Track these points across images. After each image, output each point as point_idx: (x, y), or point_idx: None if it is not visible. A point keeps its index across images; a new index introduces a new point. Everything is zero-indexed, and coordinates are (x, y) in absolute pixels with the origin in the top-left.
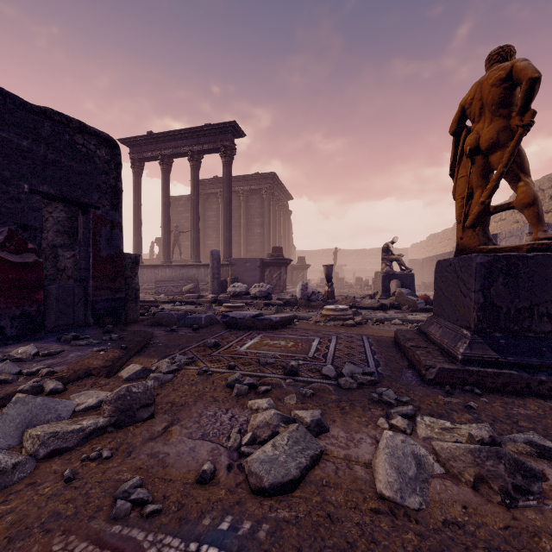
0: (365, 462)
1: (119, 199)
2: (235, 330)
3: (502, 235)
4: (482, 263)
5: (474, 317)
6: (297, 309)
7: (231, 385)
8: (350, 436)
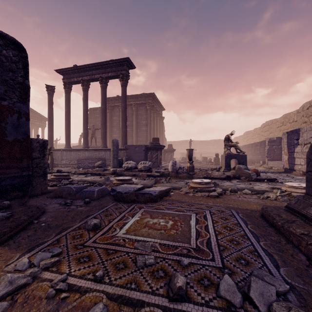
0: None
1: (27, 94)
2: (120, 203)
3: (304, 129)
4: None
5: None
6: (169, 179)
7: None
8: None
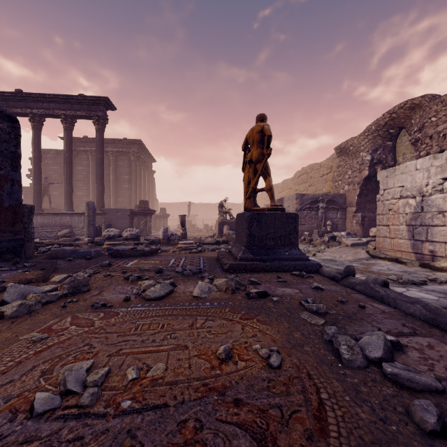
0: (190, 291)
1: (18, 162)
2: (118, 258)
3: (285, 198)
4: (248, 216)
5: (245, 240)
6: (161, 246)
7: (127, 278)
8: (186, 287)
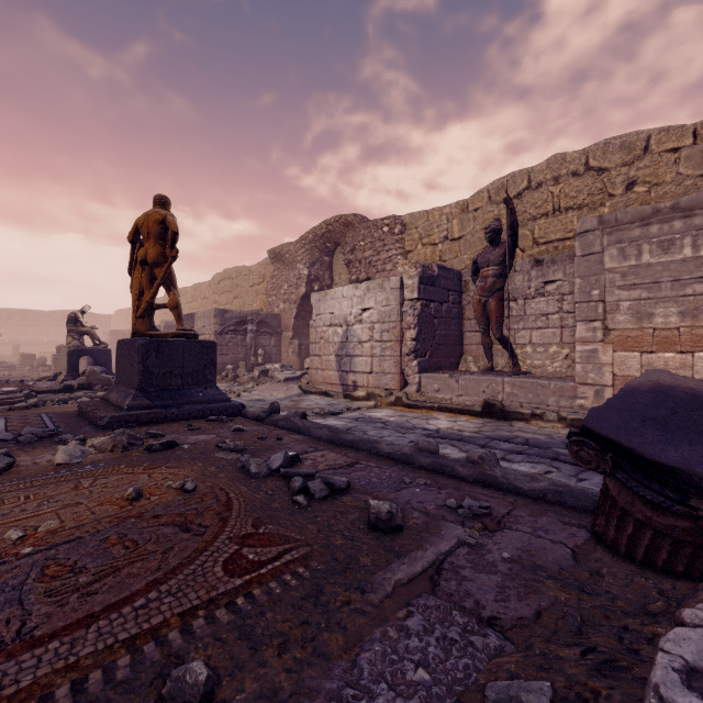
0: (48, 461)
1: None
2: None
3: (198, 314)
4: (143, 344)
5: (138, 380)
6: None
7: None
8: (35, 457)
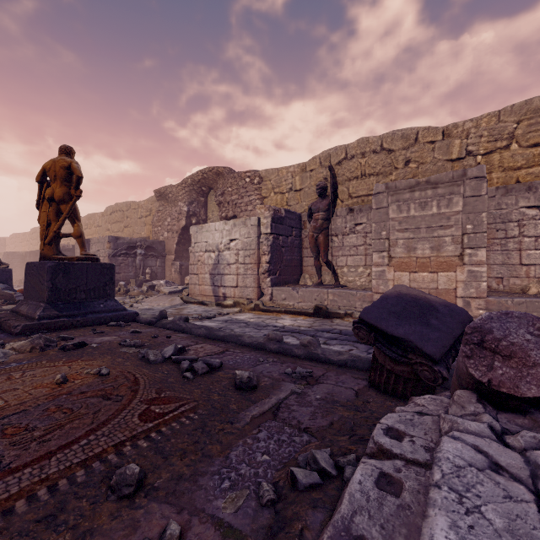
0: None
1: None
2: None
3: (94, 240)
4: (51, 266)
5: (47, 295)
6: None
7: None
8: None
